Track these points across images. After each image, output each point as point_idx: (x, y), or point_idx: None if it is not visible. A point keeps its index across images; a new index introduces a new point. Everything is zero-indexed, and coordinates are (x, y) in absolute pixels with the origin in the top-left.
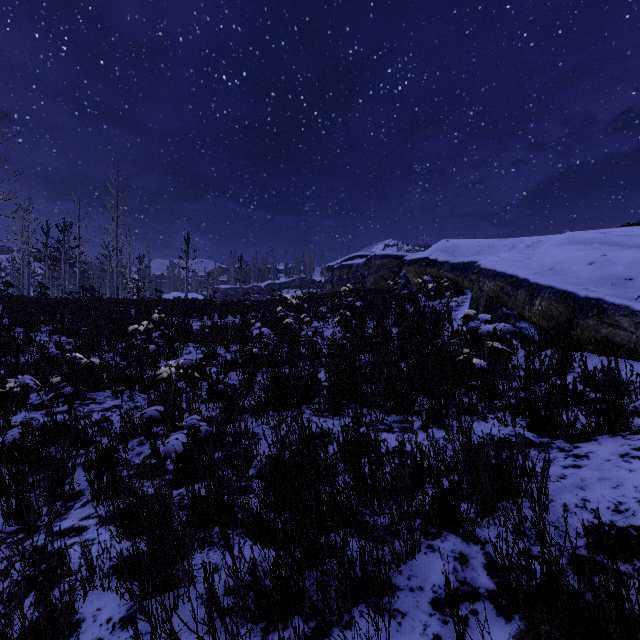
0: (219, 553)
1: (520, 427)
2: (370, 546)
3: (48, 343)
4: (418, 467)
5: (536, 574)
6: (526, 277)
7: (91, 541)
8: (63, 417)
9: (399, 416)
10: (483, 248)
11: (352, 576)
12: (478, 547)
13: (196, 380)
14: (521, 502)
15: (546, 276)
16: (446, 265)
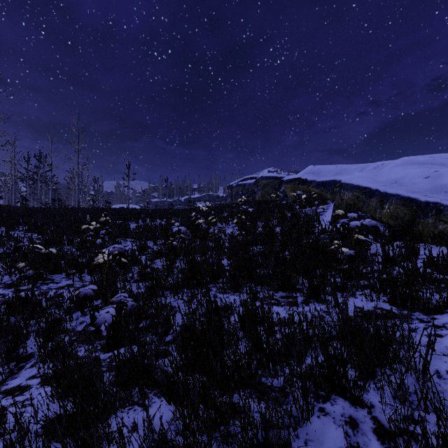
0: (138, 412)
1: (383, 301)
2: (270, 411)
3: (23, 238)
4: (305, 335)
5: (433, 447)
6: (377, 188)
7: (30, 400)
8: (25, 294)
9: (285, 292)
10: (340, 170)
11: (255, 444)
12: (365, 411)
13: (125, 264)
14: (405, 372)
15: (392, 187)
16: (313, 183)
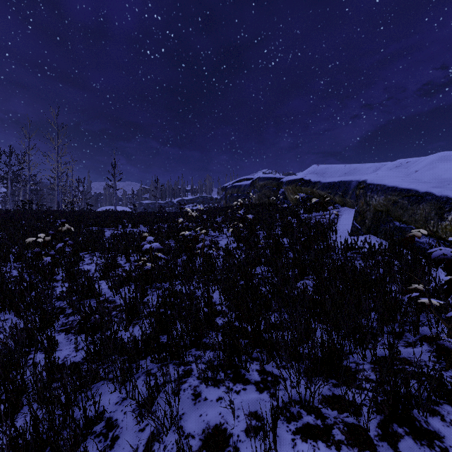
0: None
1: None
2: None
3: None
4: None
5: None
6: (428, 190)
7: None
8: None
9: (326, 383)
10: (350, 170)
11: None
12: None
13: None
14: None
15: None
16: (318, 184)
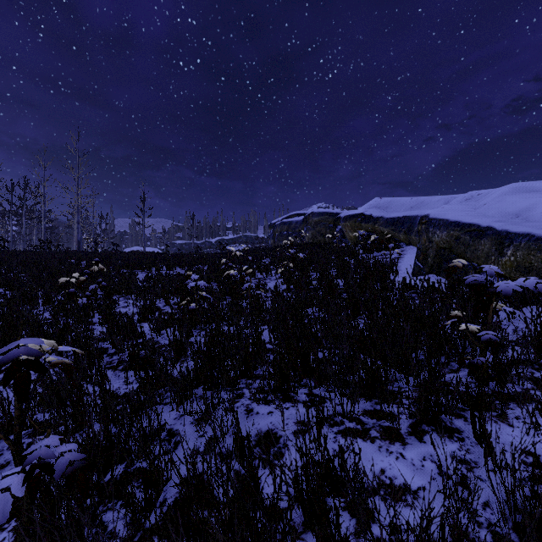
0: None
1: None
2: None
3: None
4: None
5: None
6: (490, 225)
7: None
8: None
9: (369, 402)
10: (416, 204)
11: None
12: None
13: (71, 367)
14: None
15: (516, 223)
16: (381, 220)
